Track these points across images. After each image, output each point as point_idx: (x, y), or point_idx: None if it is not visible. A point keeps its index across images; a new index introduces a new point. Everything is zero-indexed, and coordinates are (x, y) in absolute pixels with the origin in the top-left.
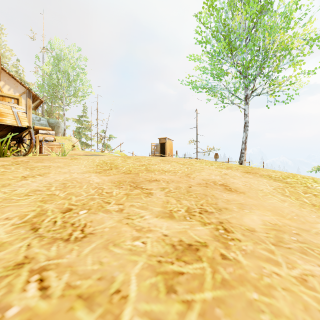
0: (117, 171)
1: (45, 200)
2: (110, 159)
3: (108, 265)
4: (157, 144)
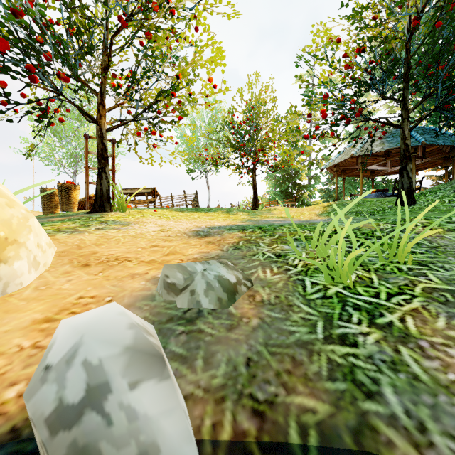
0: None
1: None
2: None
3: None
4: None
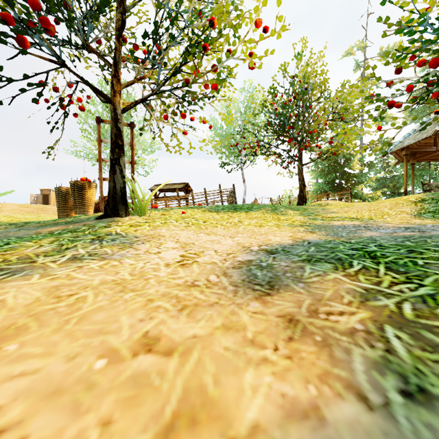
0: (33, 208)
1: (21, 211)
2: (21, 204)
3: (46, 213)
4: (39, 195)
